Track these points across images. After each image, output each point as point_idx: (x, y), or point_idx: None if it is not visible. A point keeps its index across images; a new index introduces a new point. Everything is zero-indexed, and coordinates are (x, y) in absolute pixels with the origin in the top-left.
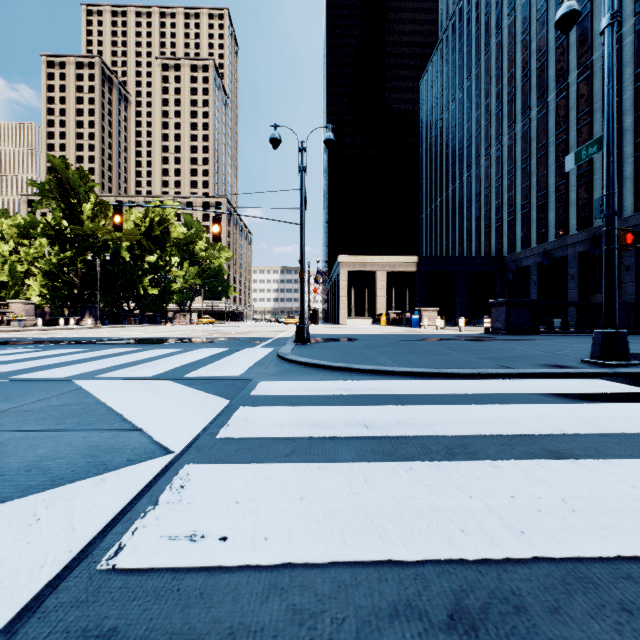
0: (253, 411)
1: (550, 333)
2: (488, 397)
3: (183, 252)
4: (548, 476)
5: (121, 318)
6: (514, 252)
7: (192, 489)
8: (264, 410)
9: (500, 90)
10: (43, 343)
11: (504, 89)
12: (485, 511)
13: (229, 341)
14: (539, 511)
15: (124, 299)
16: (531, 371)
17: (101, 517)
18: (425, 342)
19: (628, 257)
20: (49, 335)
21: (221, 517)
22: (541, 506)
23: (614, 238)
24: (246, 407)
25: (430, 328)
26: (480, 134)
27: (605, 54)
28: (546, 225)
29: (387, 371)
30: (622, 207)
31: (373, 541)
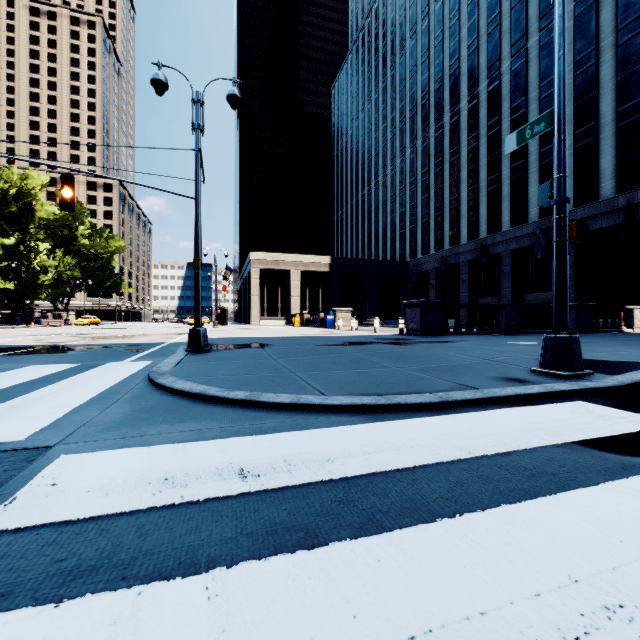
0: None
1: (458, 334)
2: (500, 466)
3: (53, 236)
4: None
5: None
6: (416, 257)
7: None
8: None
9: (404, 106)
10: None
11: (407, 106)
12: None
13: (94, 350)
14: None
15: None
16: (502, 393)
17: None
18: (349, 348)
19: (506, 266)
20: None
21: None
22: None
23: (566, 228)
24: None
25: (345, 329)
26: (386, 145)
27: (556, 15)
28: (442, 234)
29: (313, 405)
30: (502, 222)
31: None
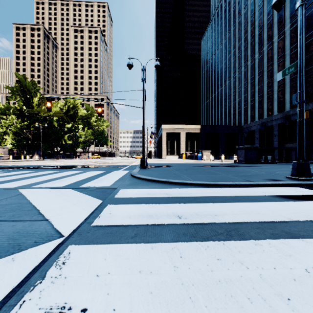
0: (115, 207)
1: (266, 163)
2: (243, 198)
3: (84, 122)
4: (291, 251)
5: (53, 155)
6: (247, 123)
7: (70, 265)
8: (121, 207)
9: (240, 44)
10: (10, 168)
11: (242, 44)
12: (260, 281)
13: (106, 167)
14: (294, 280)
15: (55, 146)
16: (262, 183)
17: (2, 291)
18: (205, 167)
19: None
20: (14, 164)
21: (85, 289)
22: (294, 276)
23: (303, 114)
24: (111, 205)
25: (207, 160)
26: (230, 66)
27: (298, 20)
28: (262, 110)
29: (188, 183)
30: None
31: (189, 310)
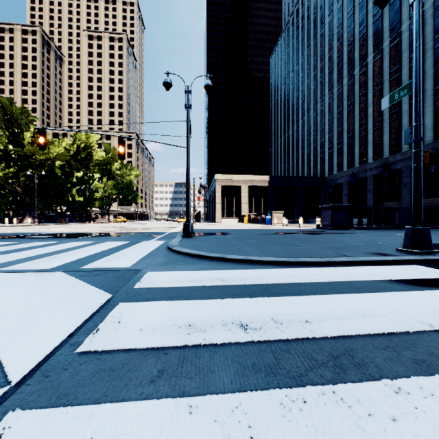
0: (130, 308)
1: (360, 228)
2: (343, 285)
3: (102, 170)
4: None
5: (55, 218)
6: (332, 174)
7: None
8: (142, 307)
9: (323, 65)
10: None
11: (326, 65)
12: None
13: (132, 235)
14: None
15: (57, 204)
16: (366, 259)
17: None
18: (278, 235)
19: (405, 178)
20: None
21: None
22: None
23: (420, 158)
24: (125, 303)
25: (278, 225)
26: (310, 94)
27: (414, 20)
28: (353, 156)
29: (254, 260)
30: (401, 145)
31: None
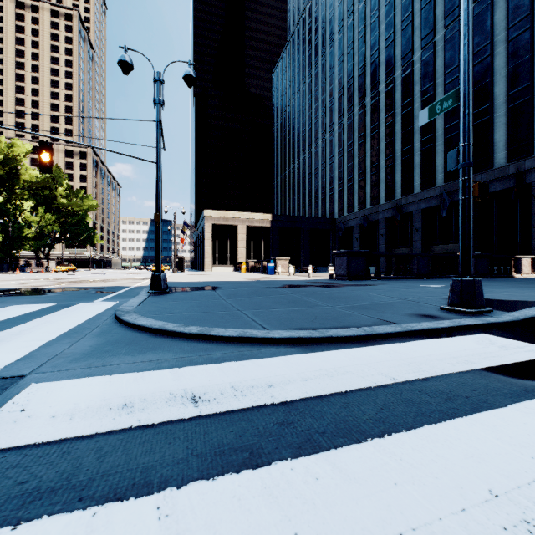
0: None
1: (378, 278)
2: (420, 390)
3: (36, 196)
4: None
5: None
6: (343, 215)
7: None
8: None
9: (333, 89)
10: None
11: (335, 89)
12: None
13: (69, 292)
14: None
15: None
16: (418, 327)
17: None
18: (287, 290)
19: (417, 222)
20: None
21: None
22: None
23: (470, 188)
24: None
25: (283, 274)
26: (318, 121)
27: (462, 9)
28: (365, 196)
29: (257, 338)
30: (413, 186)
31: None
